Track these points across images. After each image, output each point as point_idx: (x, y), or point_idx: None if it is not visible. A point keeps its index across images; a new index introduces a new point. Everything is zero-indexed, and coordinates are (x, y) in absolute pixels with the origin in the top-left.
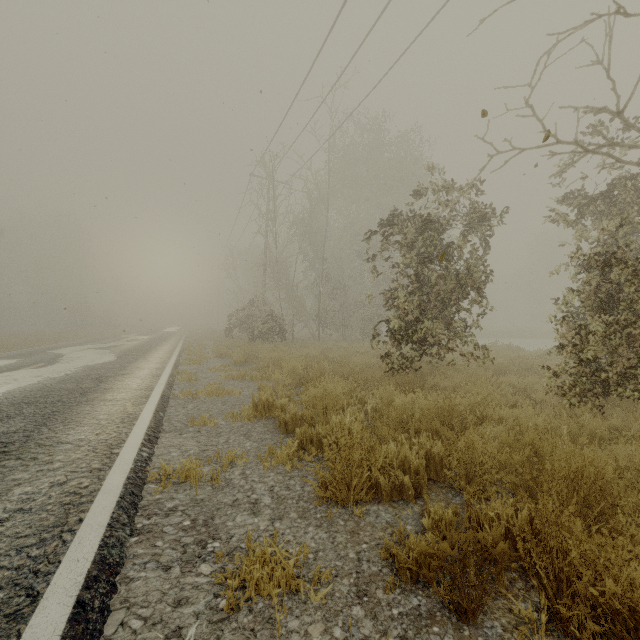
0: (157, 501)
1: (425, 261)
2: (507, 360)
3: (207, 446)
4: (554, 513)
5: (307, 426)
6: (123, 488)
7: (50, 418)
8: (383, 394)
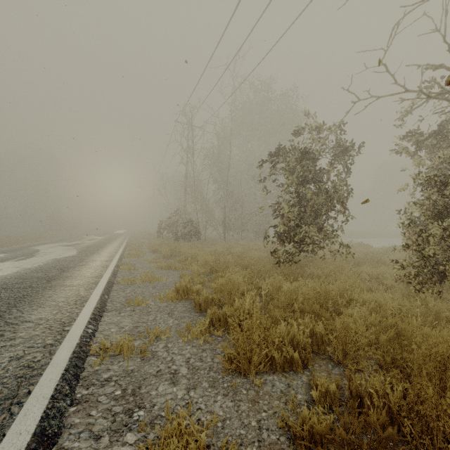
0: (95, 372)
1: (303, 182)
2: (362, 255)
3: (139, 323)
4: (433, 397)
5: (216, 308)
6: (68, 361)
7: (20, 301)
8: (273, 282)
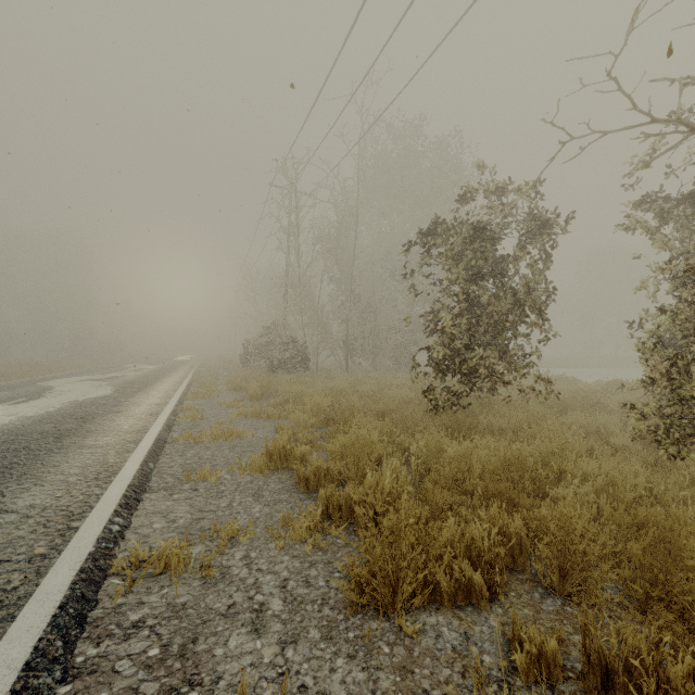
0: (117, 610)
1: (476, 276)
2: (568, 394)
3: (203, 512)
4: None
5: (334, 487)
6: (69, 590)
7: (4, 473)
8: (429, 441)
